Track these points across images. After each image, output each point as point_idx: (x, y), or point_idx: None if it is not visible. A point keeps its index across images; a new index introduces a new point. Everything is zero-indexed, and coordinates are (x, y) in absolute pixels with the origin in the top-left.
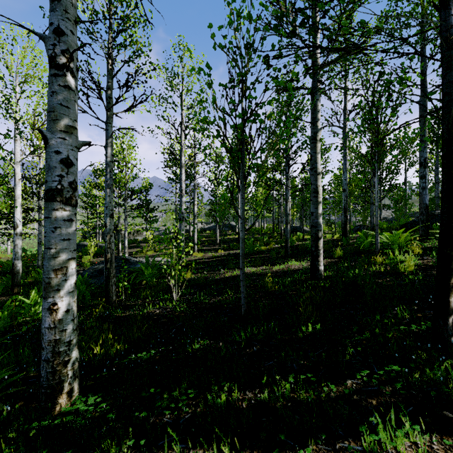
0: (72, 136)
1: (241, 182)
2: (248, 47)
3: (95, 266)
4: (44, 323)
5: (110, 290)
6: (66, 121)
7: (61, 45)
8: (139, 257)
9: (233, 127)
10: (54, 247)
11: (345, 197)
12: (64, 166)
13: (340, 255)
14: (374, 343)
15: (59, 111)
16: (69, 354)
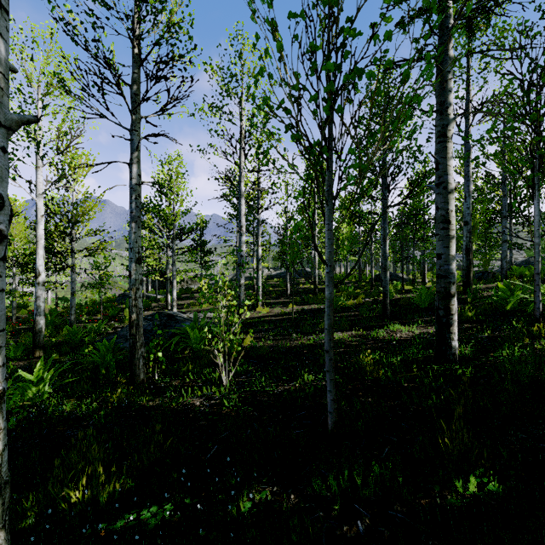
0: None
1: (327, 203)
2: None
3: None
4: None
5: (135, 365)
6: None
7: None
8: (189, 313)
9: (315, 99)
10: None
11: (467, 233)
12: None
13: (471, 318)
14: None
15: None
16: None
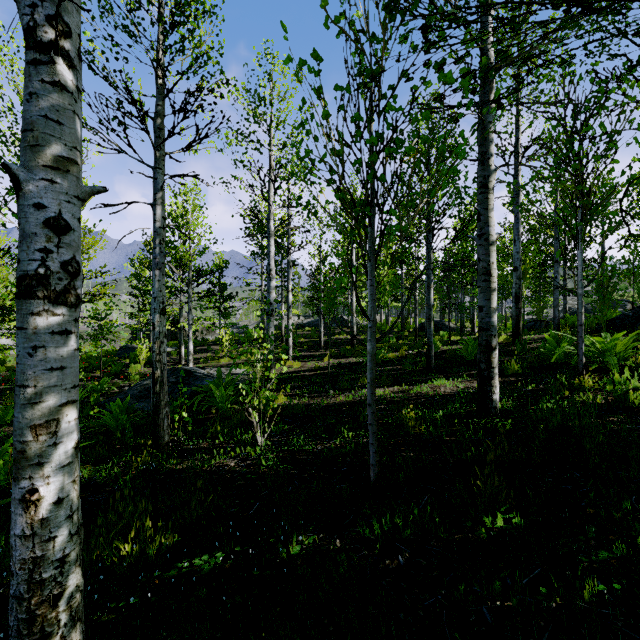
0: (68, 176)
1: (370, 259)
2: (391, 9)
3: (146, 381)
4: (14, 526)
5: (159, 426)
6: (55, 148)
7: (45, 6)
8: (209, 369)
9: (359, 164)
10: (33, 384)
11: (516, 280)
12: (51, 232)
13: (517, 371)
14: (637, 566)
15: (41, 129)
16: (61, 581)
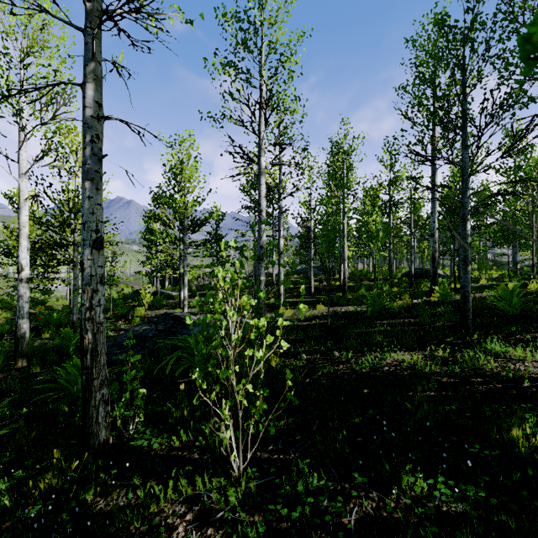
0: None
1: None
2: None
3: (137, 327)
4: None
5: (91, 418)
6: None
7: None
8: (200, 315)
9: None
10: None
11: None
12: None
13: None
14: None
15: None
16: None
